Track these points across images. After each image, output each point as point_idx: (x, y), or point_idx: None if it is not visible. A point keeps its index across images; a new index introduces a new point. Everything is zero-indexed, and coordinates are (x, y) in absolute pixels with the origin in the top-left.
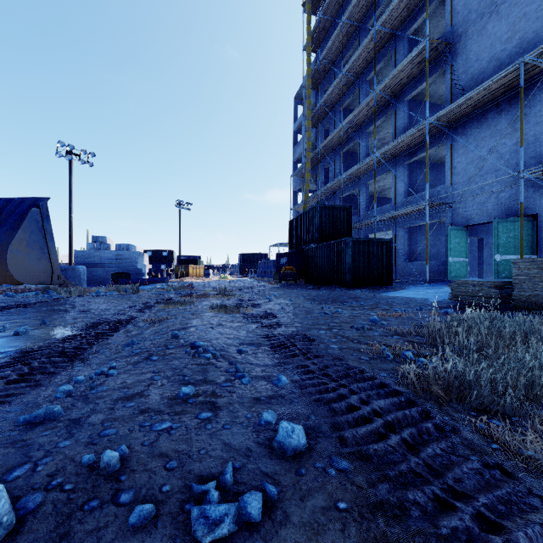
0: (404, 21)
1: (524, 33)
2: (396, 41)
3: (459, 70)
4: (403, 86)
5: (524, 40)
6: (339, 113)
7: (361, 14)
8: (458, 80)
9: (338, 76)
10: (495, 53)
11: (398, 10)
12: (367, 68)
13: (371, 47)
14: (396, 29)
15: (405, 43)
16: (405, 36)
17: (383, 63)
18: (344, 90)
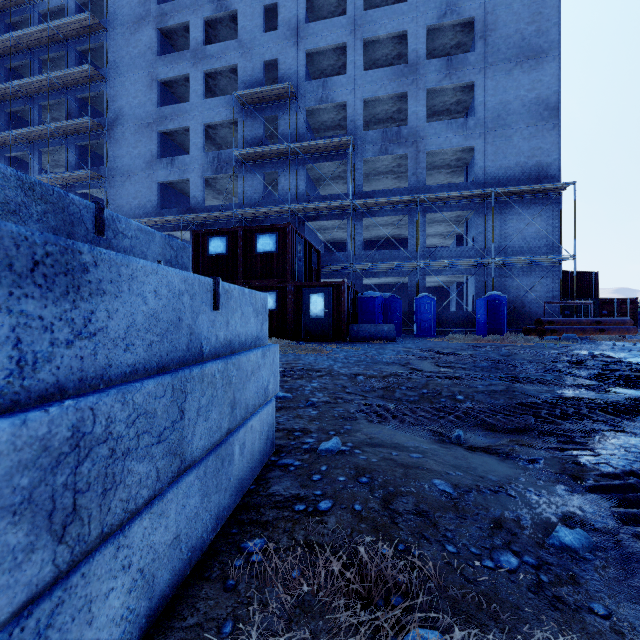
0: (75, 134)
1: (141, 200)
2: (69, 142)
3: (112, 197)
4: (75, 182)
5: (141, 204)
6: (4, 158)
7: (33, 91)
8: (110, 206)
9: (6, 133)
10: (129, 201)
11: (70, 127)
12: (41, 142)
13: (45, 132)
14: (69, 134)
15: (77, 150)
16: (77, 144)
17: (57, 148)
18: (12, 143)
